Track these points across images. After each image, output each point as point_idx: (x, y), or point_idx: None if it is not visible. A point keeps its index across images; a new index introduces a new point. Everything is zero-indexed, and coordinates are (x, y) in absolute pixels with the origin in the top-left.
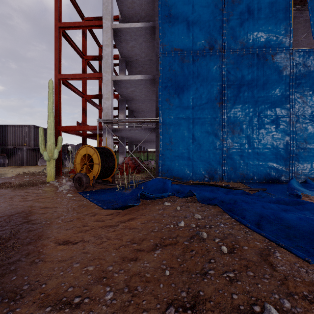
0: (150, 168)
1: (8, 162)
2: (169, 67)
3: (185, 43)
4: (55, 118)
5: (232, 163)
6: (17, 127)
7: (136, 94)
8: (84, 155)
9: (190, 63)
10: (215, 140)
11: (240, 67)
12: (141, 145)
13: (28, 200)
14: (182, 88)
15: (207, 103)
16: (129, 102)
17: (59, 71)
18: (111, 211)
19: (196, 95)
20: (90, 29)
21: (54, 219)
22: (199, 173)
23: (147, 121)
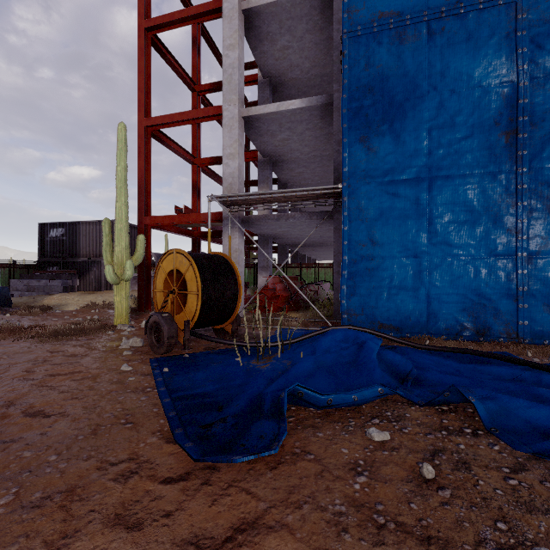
0: (321, 300)
1: (80, 284)
2: (366, 61)
3: None
4: (138, 202)
5: (547, 292)
6: (93, 225)
7: (291, 147)
8: (170, 272)
9: (422, 40)
10: (493, 232)
11: None
12: (303, 254)
13: (31, 378)
14: (401, 107)
15: (471, 137)
16: (279, 167)
17: (146, 114)
18: (189, 457)
19: (437, 121)
20: (207, 36)
21: (5, 479)
22: (447, 318)
23: (315, 195)
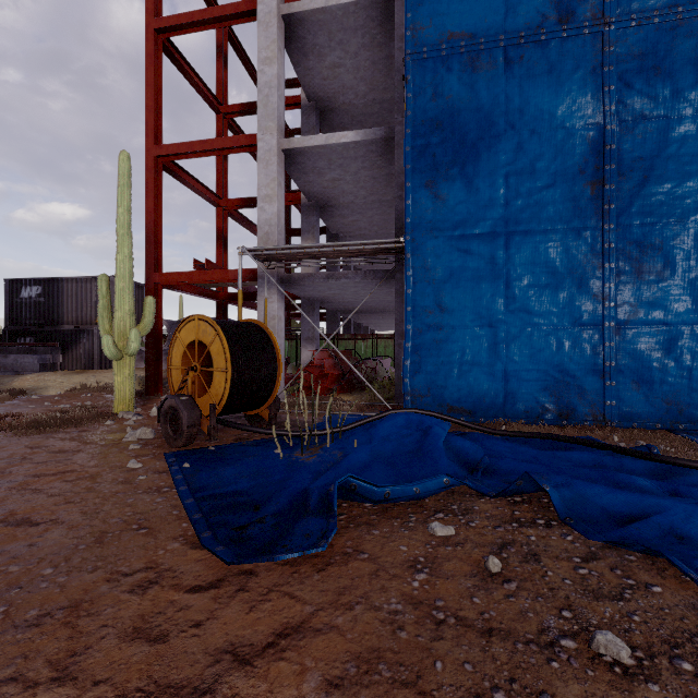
0: (380, 379)
1: (64, 360)
2: (433, 90)
3: (483, 15)
4: (146, 254)
5: (636, 368)
6: (82, 283)
7: (343, 189)
8: (190, 344)
9: (499, 69)
10: (578, 298)
11: (664, 65)
12: (358, 322)
13: (7, 480)
14: (474, 147)
15: (553, 187)
16: (329, 214)
17: (155, 140)
18: (220, 563)
19: (516, 166)
20: (236, 44)
21: None
22: (527, 399)
23: (372, 251)
